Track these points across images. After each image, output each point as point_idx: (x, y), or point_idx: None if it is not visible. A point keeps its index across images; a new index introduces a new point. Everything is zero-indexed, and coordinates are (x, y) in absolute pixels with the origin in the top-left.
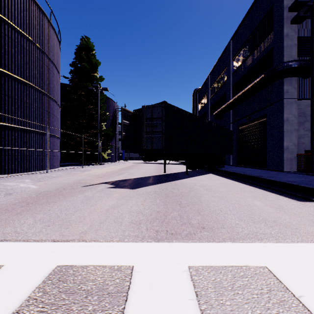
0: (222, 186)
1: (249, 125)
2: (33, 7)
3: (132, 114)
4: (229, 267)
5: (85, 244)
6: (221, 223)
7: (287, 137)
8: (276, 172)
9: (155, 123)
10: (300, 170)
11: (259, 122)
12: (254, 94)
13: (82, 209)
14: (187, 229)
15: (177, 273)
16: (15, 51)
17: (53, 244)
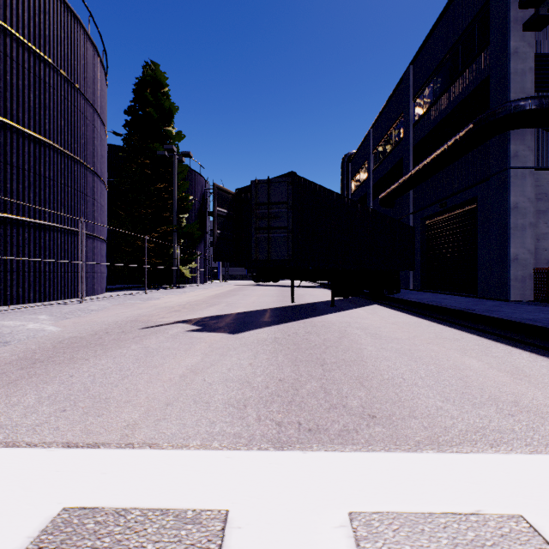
0: (400, 328)
1: (444, 218)
2: (57, 7)
3: (234, 197)
4: (439, 516)
5: (129, 454)
6: (408, 407)
7: (516, 237)
8: (498, 303)
9: (275, 212)
10: (541, 299)
11: (462, 212)
12: (455, 161)
13: (135, 374)
14: (339, 420)
15: (325, 532)
16: (25, 84)
17: (64, 452)
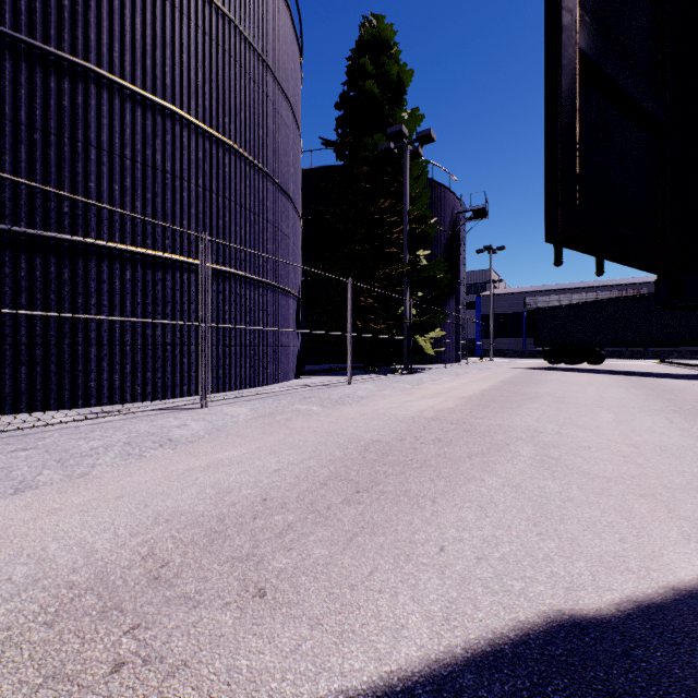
0: None
1: None
2: None
3: None
4: None
5: None
6: None
7: None
8: None
9: None
10: None
11: None
12: None
13: None
14: None
15: None
16: (125, 1)
17: None
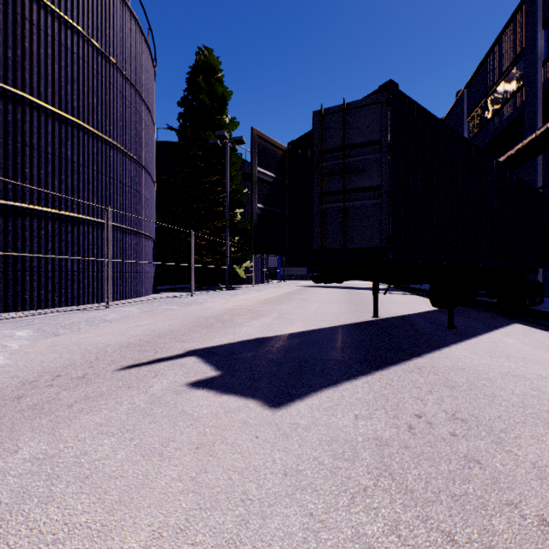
0: None
1: None
2: None
3: (285, 154)
4: None
5: None
6: None
7: None
8: None
9: (355, 161)
10: None
11: None
12: None
13: None
14: None
15: None
16: (48, 54)
17: None
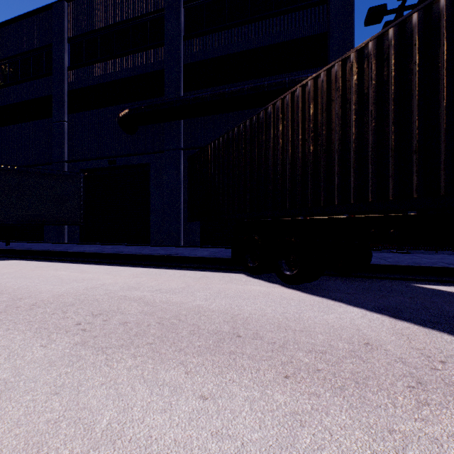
0: None
1: None
2: None
3: None
4: None
5: None
6: None
7: None
8: (441, 256)
9: None
10: None
11: None
12: None
13: None
14: None
15: None
16: None
17: None
